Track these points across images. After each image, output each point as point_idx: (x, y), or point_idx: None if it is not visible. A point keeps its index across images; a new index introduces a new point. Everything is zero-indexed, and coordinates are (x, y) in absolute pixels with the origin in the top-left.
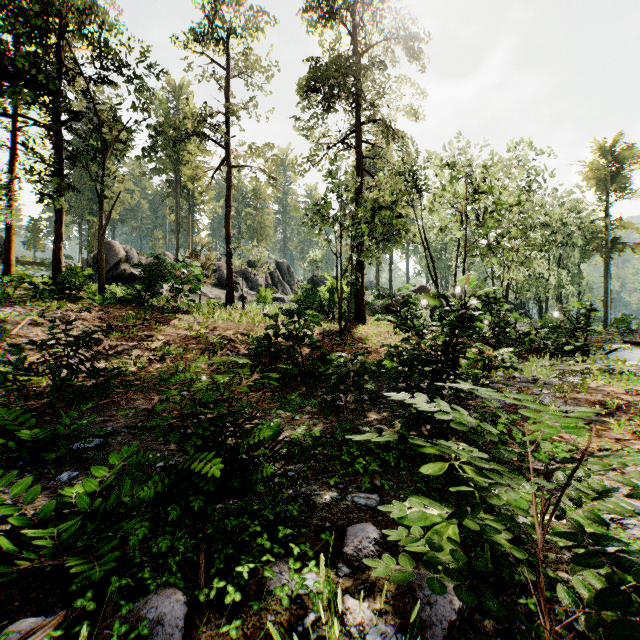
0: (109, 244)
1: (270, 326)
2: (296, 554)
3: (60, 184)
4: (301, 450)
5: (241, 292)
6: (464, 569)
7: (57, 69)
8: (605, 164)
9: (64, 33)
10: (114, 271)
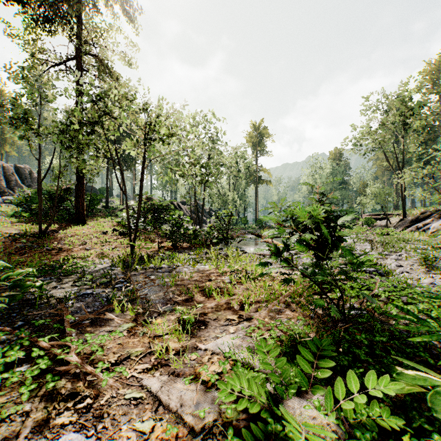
0: None
1: None
2: None
3: None
4: None
5: None
6: None
7: None
8: (256, 135)
9: None
10: None
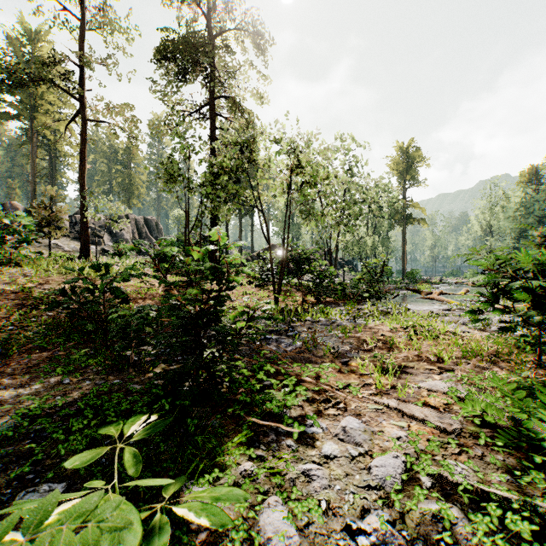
0: None
1: (69, 280)
2: None
3: None
4: None
5: (104, 246)
6: None
7: None
8: (403, 160)
9: None
10: None
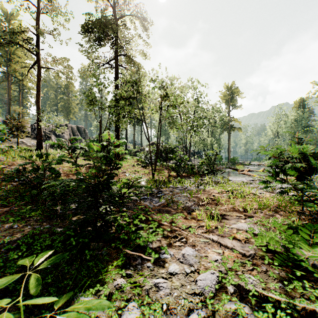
0: None
1: (22, 163)
2: None
3: None
4: None
5: None
6: None
7: None
8: (228, 94)
9: None
10: None
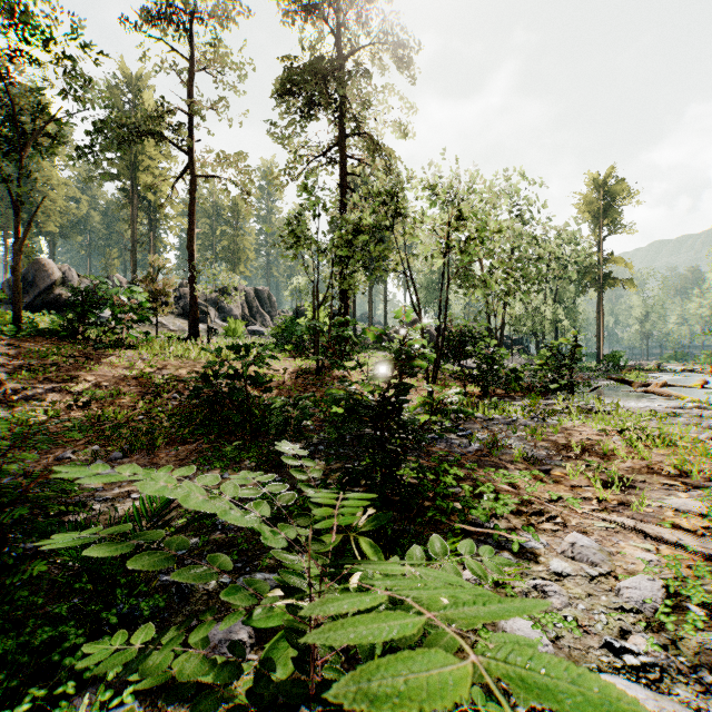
0: (39, 262)
1: (210, 364)
2: (112, 677)
3: None
4: (188, 523)
5: (211, 324)
6: (260, 705)
7: None
8: (599, 197)
9: None
10: (46, 296)
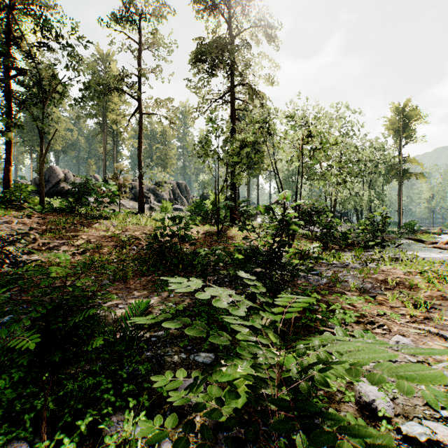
0: (51, 168)
1: (158, 228)
2: (132, 406)
3: (9, 122)
4: (159, 321)
5: (151, 204)
6: None
7: (8, 37)
8: (399, 120)
9: (13, 10)
10: (55, 188)
